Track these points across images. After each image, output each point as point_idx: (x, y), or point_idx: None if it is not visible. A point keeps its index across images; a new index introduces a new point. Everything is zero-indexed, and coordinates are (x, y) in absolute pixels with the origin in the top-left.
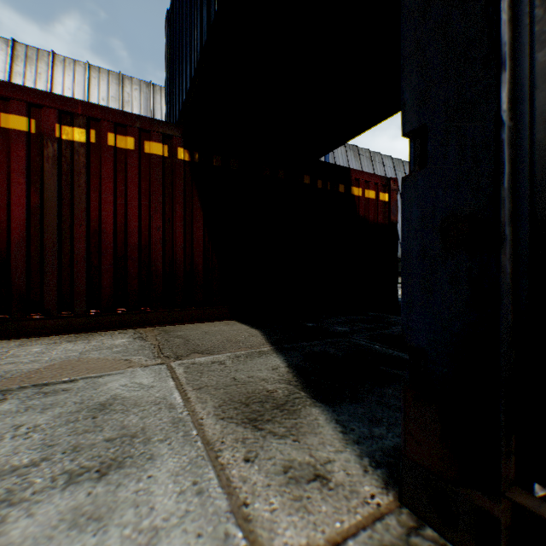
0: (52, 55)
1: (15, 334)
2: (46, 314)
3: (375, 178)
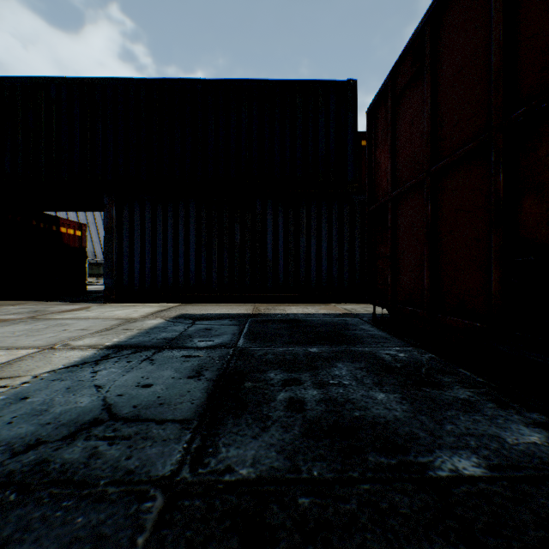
0: None
1: None
2: None
3: (75, 223)
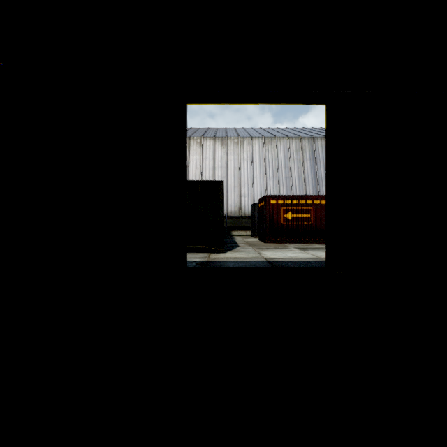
0: (276, 138)
1: None
2: None
3: None
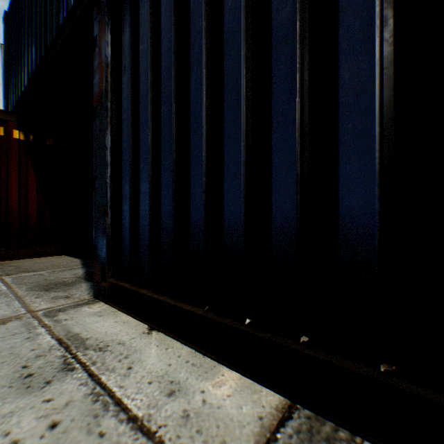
0: None
1: None
2: None
3: None
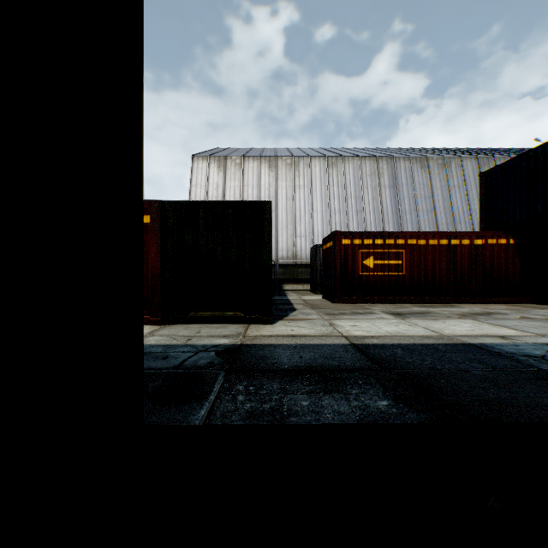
0: (343, 158)
1: (464, 303)
2: (471, 297)
3: None
